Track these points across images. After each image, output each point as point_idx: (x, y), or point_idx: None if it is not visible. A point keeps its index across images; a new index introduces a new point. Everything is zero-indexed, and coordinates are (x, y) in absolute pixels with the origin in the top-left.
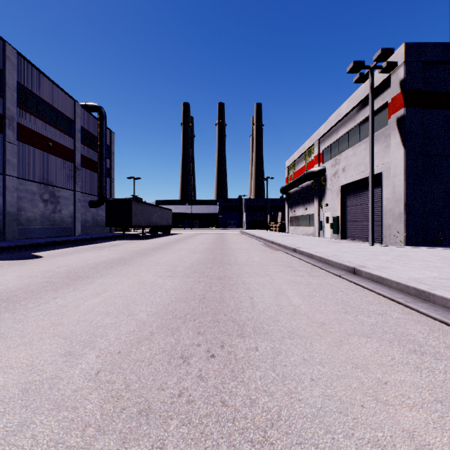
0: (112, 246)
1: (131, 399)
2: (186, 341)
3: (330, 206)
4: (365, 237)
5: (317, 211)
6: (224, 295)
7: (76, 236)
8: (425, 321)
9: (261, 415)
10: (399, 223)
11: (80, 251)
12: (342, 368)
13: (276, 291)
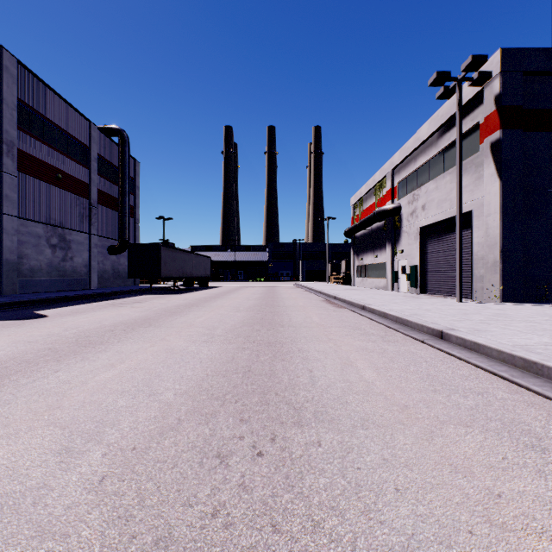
0: (136, 302)
1: (146, 520)
2: (225, 432)
3: (406, 252)
4: (451, 291)
5: (390, 259)
6: (275, 367)
7: (91, 290)
8: (541, 403)
9: (328, 547)
10: (494, 274)
11: (95, 309)
12: (436, 473)
13: (342, 361)
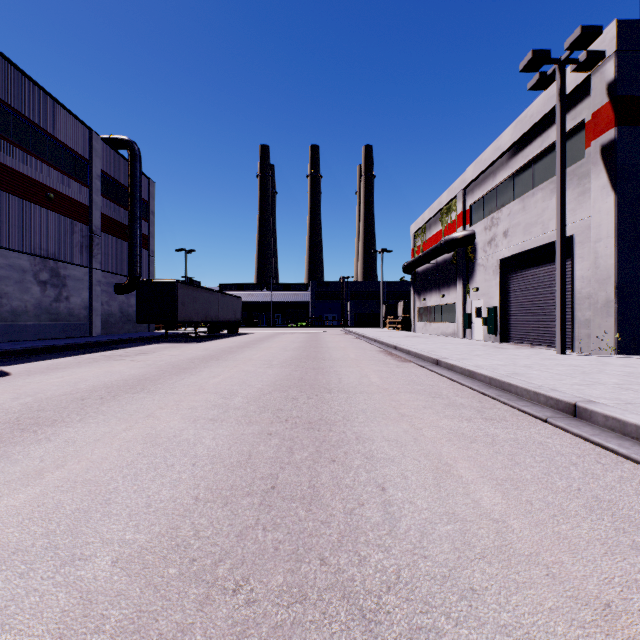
0: (140, 354)
1: None
2: None
3: (482, 291)
4: (543, 339)
5: (461, 300)
6: (320, 478)
7: (91, 337)
8: None
9: None
10: (606, 318)
11: (82, 363)
12: None
13: (433, 464)
